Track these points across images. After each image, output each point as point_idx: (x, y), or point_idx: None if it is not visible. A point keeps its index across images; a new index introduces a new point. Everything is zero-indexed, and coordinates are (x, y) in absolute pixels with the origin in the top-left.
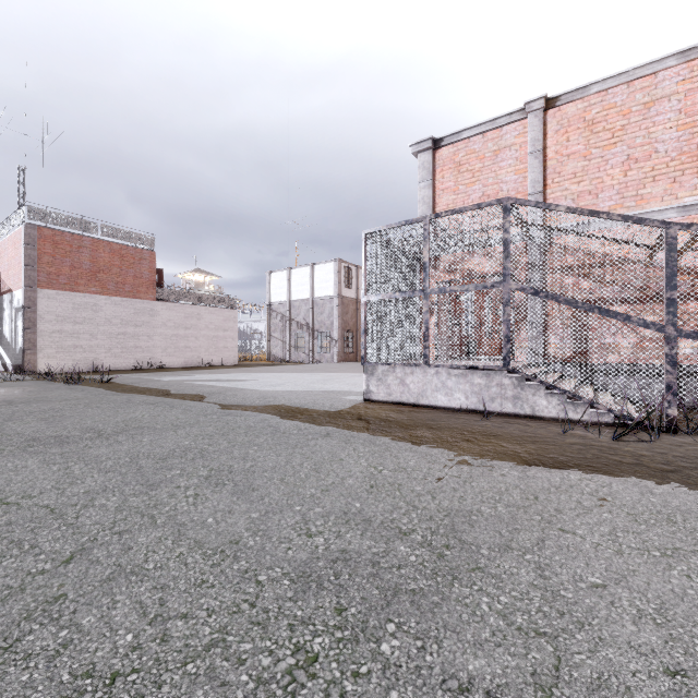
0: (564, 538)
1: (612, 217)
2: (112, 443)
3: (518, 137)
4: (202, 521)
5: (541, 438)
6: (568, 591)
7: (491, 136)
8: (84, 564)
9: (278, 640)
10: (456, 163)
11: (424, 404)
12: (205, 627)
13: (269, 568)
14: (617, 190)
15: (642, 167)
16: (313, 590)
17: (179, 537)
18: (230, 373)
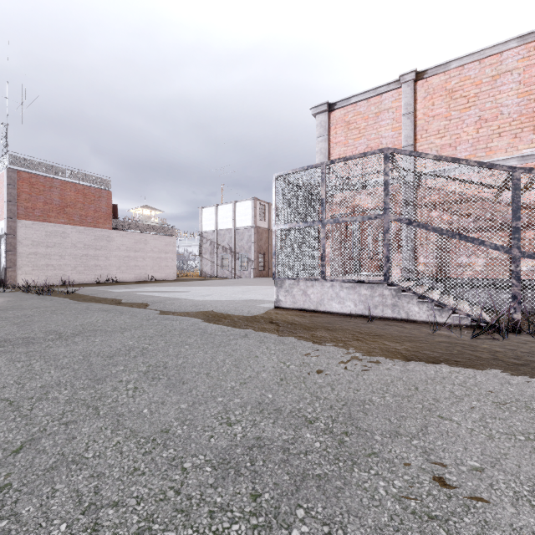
0: (443, 424)
1: (470, 163)
2: (70, 343)
3: (394, 102)
4: (138, 412)
5: (415, 338)
6: (452, 474)
7: (373, 102)
8: (31, 453)
9: (199, 528)
10: (346, 122)
11: (322, 310)
12: (133, 515)
13: (194, 456)
14: (471, 143)
15: (491, 126)
16: (231, 476)
17: (117, 426)
18: (170, 286)
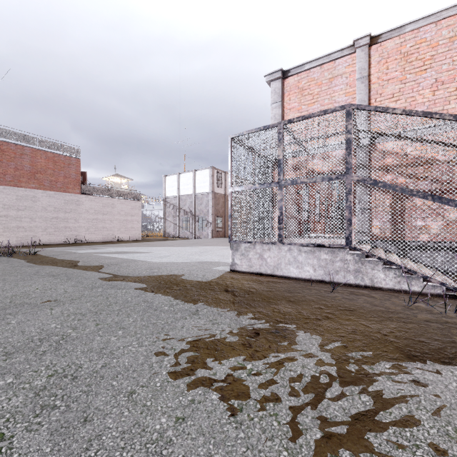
0: None
1: (444, 117)
2: None
3: (348, 68)
4: None
5: (394, 314)
6: None
7: (327, 67)
8: None
9: None
10: (300, 88)
11: (279, 274)
12: None
13: None
14: (427, 106)
15: (448, 87)
16: None
17: None
18: (133, 246)
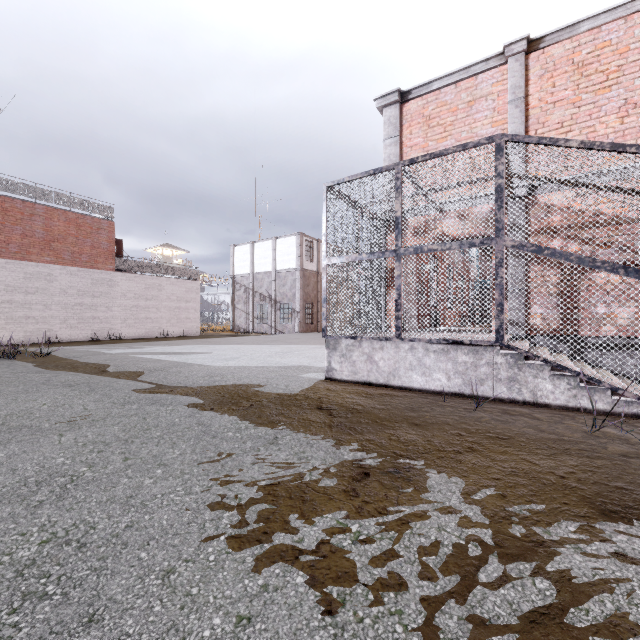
0: None
1: None
2: None
3: (496, 86)
4: None
5: (571, 444)
6: None
7: (464, 86)
8: None
9: None
10: (425, 116)
11: (396, 384)
12: None
13: None
14: (613, 139)
15: None
16: None
17: None
18: (187, 345)
